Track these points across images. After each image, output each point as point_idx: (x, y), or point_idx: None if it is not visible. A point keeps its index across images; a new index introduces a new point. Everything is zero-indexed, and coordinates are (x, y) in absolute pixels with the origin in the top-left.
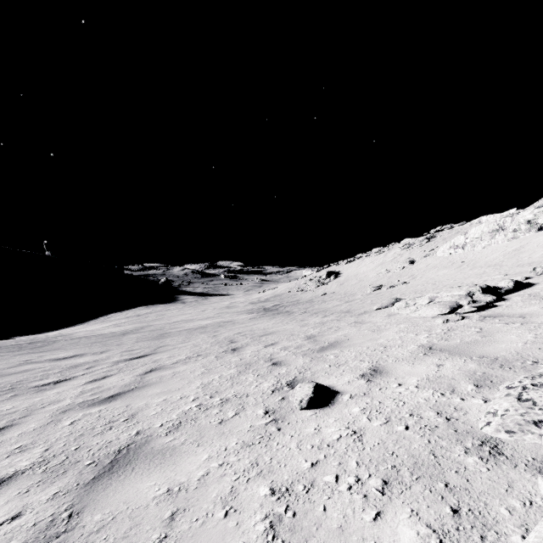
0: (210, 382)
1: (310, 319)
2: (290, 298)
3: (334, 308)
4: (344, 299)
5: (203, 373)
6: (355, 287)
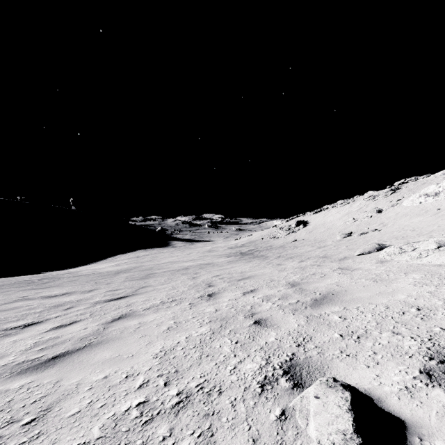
0: (174, 347)
1: (286, 263)
2: (263, 244)
3: (308, 253)
4: (316, 245)
5: (169, 329)
6: (323, 234)
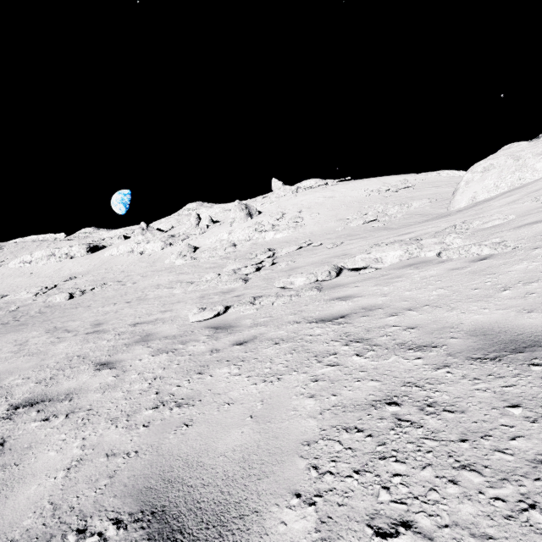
0: None
1: None
2: None
3: None
4: None
5: None
6: None
